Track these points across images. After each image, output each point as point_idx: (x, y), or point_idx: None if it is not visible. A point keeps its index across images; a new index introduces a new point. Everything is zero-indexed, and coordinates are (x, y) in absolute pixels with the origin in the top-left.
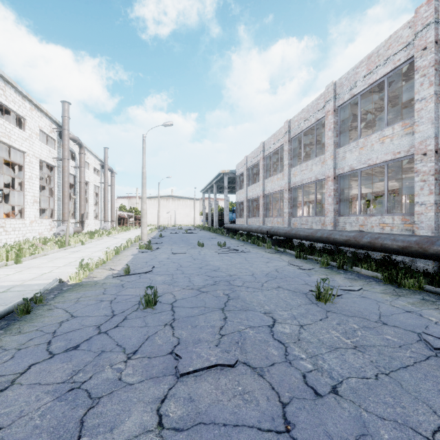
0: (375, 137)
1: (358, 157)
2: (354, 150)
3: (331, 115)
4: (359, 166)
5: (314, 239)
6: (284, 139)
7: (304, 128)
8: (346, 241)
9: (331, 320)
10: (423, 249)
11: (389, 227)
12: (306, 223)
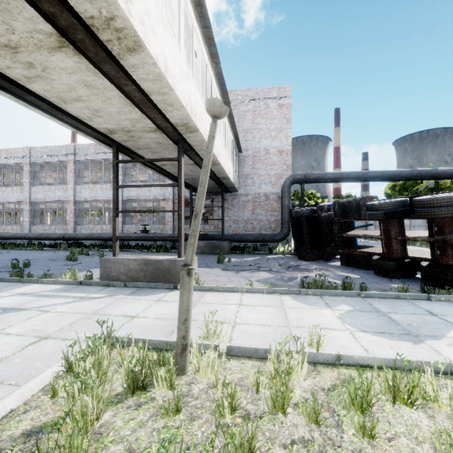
0: (10, 189)
1: (2, 196)
2: (0, 192)
3: None
4: (3, 200)
5: None
6: None
7: None
8: None
9: None
10: (15, 237)
11: (16, 230)
12: None
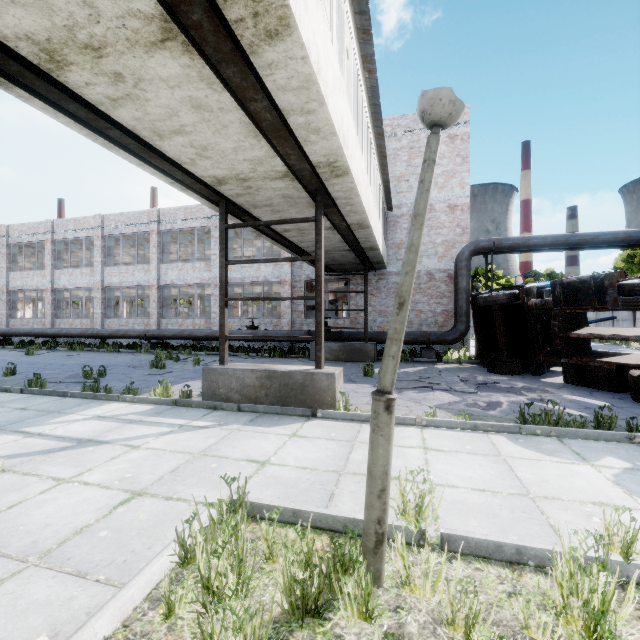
0: (78, 271)
1: (69, 280)
2: (67, 275)
3: (50, 244)
4: (70, 286)
5: (33, 335)
6: (1, 241)
7: (25, 241)
8: (54, 334)
9: (32, 357)
10: (85, 334)
11: (85, 326)
12: (28, 324)
